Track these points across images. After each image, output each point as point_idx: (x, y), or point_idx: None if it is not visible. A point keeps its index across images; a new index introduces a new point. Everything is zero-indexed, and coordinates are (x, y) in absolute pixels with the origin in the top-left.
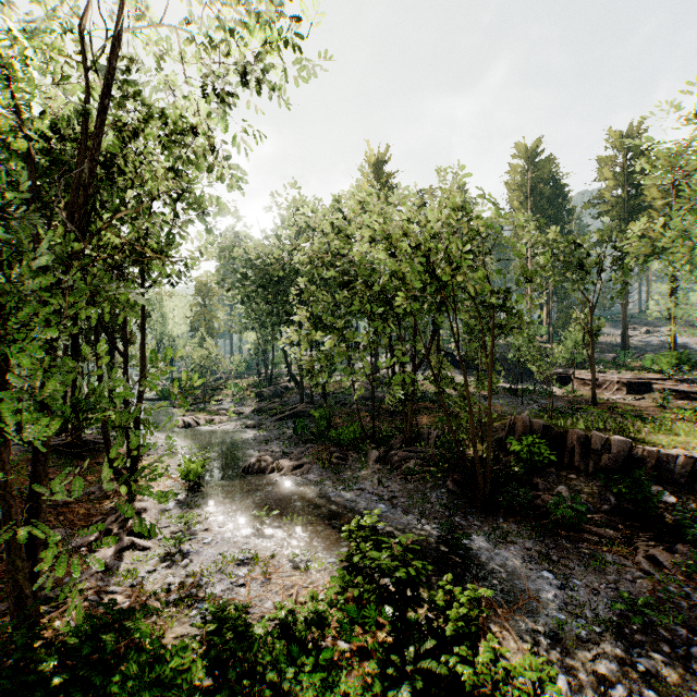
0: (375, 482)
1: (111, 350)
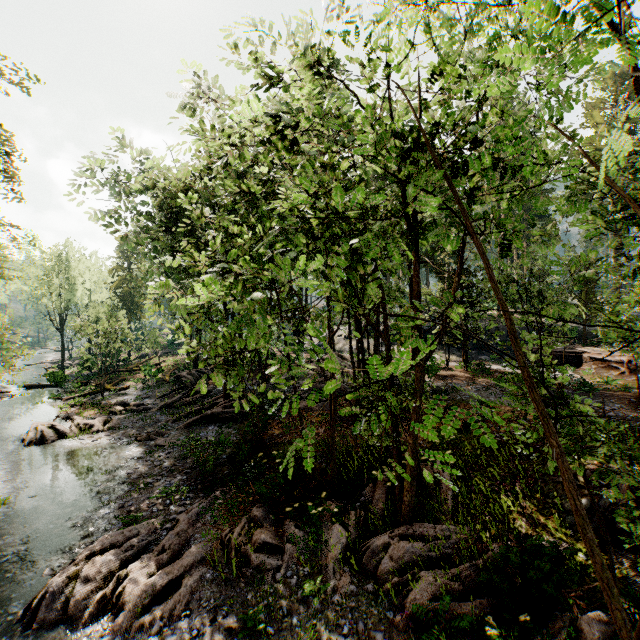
0: None
1: None
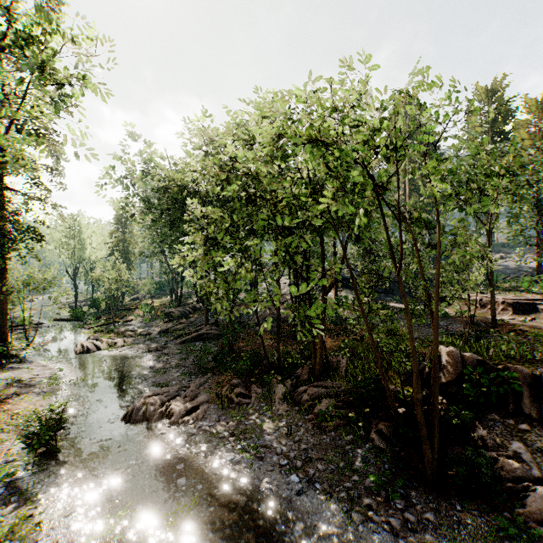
0: (282, 433)
1: (1, 273)
